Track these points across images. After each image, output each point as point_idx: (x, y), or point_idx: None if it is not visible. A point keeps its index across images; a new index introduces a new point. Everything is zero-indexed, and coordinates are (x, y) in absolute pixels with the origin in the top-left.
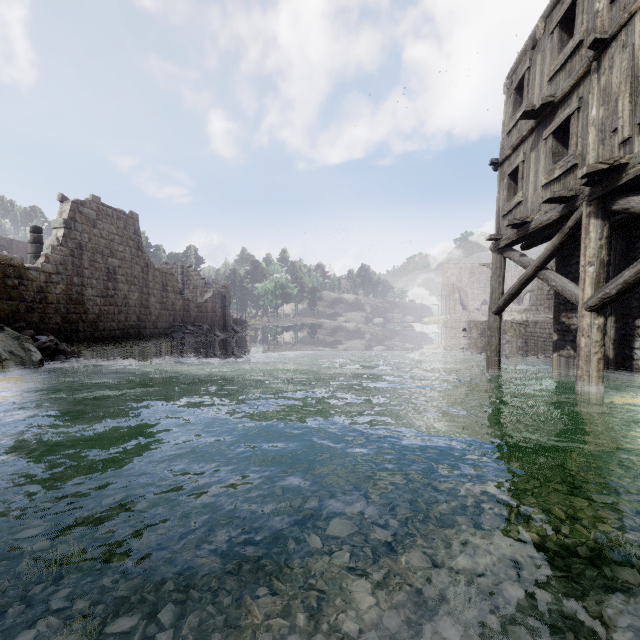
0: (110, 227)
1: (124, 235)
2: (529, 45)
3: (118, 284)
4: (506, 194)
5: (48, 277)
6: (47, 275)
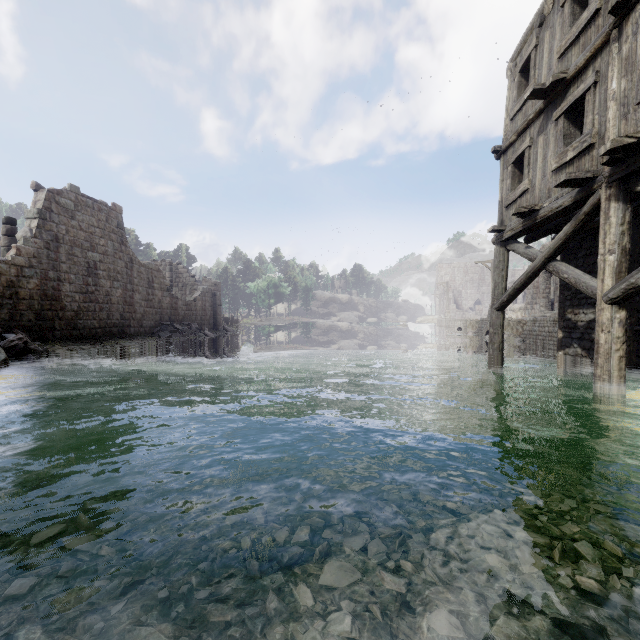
0: (90, 219)
1: (106, 228)
2: (536, 22)
3: (99, 280)
4: (510, 183)
5: (20, 271)
6: (18, 268)
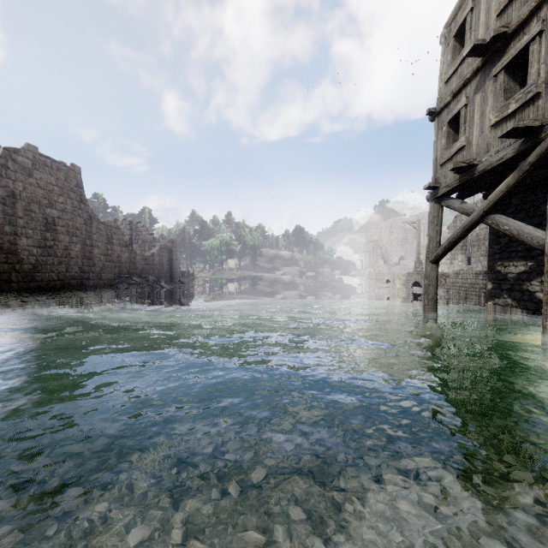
0: (48, 177)
1: (65, 187)
2: None
3: (58, 235)
4: (445, 142)
5: None
6: None
